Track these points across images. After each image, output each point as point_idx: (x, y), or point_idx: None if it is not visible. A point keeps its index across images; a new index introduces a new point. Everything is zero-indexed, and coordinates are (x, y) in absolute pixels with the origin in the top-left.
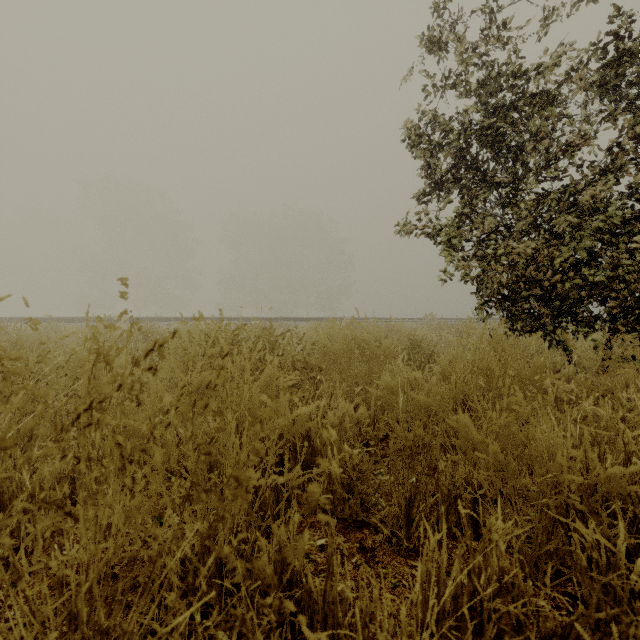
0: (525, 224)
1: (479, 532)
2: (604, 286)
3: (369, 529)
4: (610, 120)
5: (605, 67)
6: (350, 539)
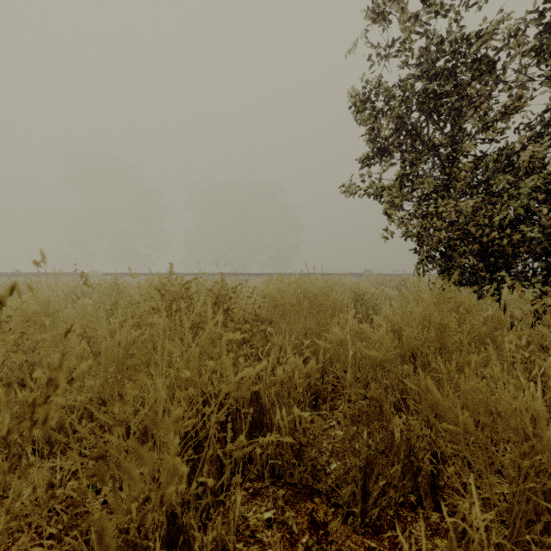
0: (463, 184)
1: (438, 500)
2: (538, 242)
3: (320, 497)
4: (546, 84)
5: (542, 33)
6: (300, 511)
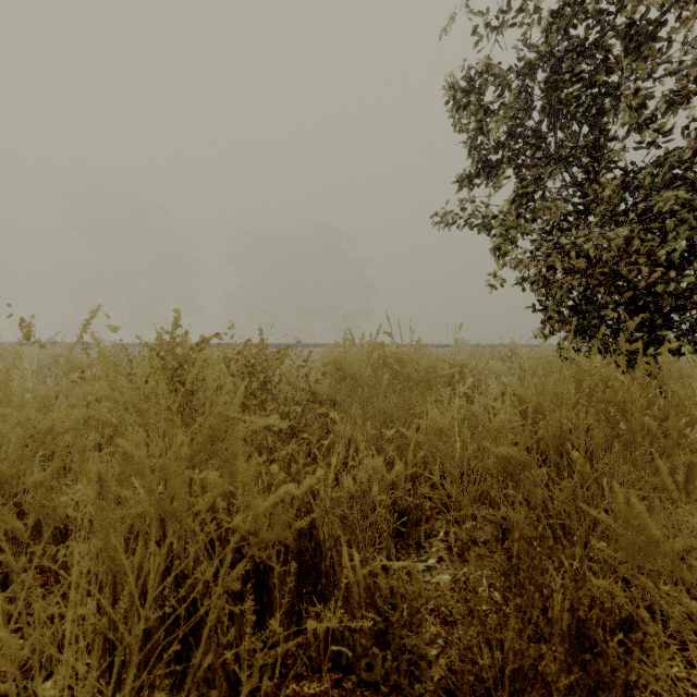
0: (608, 208)
1: None
2: None
3: None
4: None
5: None
6: None
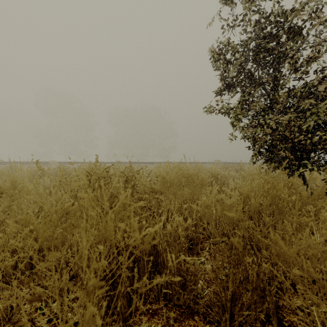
0: (281, 106)
1: (280, 317)
2: None
3: (198, 316)
4: None
5: None
6: None
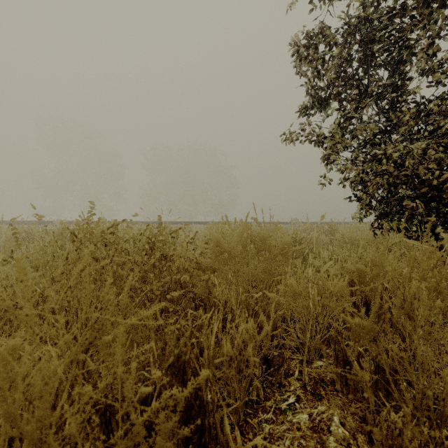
0: (407, 128)
1: None
2: None
3: None
4: None
5: None
6: None
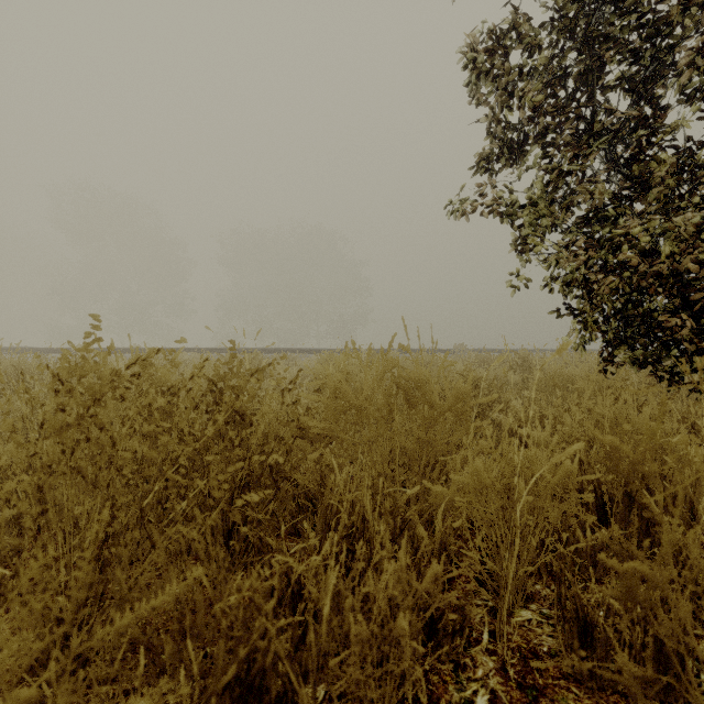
0: (664, 191)
1: None
2: None
3: None
4: None
5: None
6: None
